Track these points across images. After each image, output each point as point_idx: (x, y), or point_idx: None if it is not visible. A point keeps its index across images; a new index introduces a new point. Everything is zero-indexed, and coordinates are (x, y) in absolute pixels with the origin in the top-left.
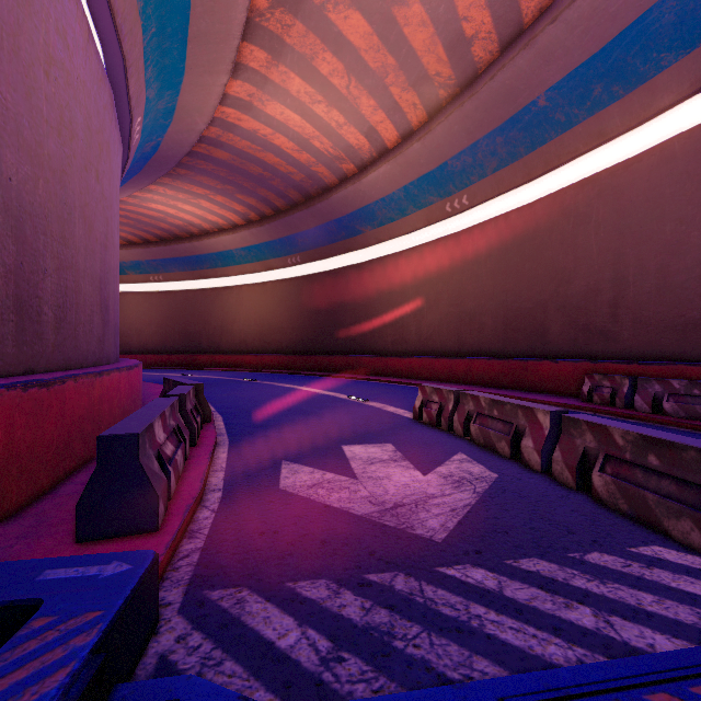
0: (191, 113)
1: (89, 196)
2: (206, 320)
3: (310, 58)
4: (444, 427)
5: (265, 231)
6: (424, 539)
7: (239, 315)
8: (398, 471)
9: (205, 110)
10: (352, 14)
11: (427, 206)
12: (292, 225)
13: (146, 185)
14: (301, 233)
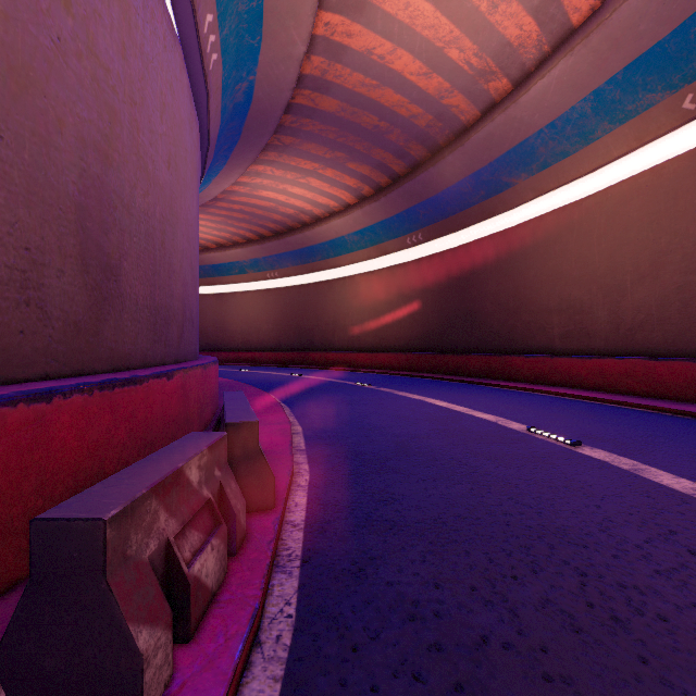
0: (284, 21)
1: (15, 5)
2: (318, 315)
3: None
4: None
5: (380, 207)
6: None
7: (351, 309)
8: None
9: (302, 12)
10: None
11: (639, 114)
12: (413, 193)
13: (250, 162)
14: (424, 203)
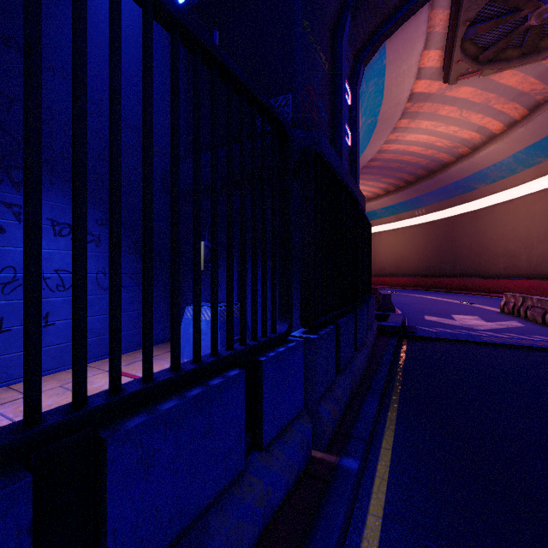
0: (366, 156)
1: None
2: None
3: (434, 112)
4: (515, 314)
5: (399, 196)
6: (475, 329)
7: (379, 251)
8: (475, 321)
9: (373, 153)
10: (461, 89)
11: (535, 165)
12: (419, 190)
13: None
14: (426, 194)
